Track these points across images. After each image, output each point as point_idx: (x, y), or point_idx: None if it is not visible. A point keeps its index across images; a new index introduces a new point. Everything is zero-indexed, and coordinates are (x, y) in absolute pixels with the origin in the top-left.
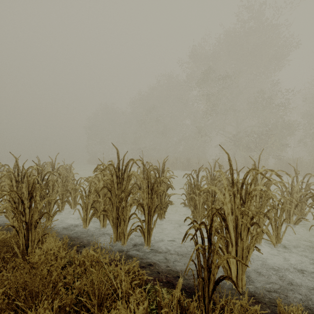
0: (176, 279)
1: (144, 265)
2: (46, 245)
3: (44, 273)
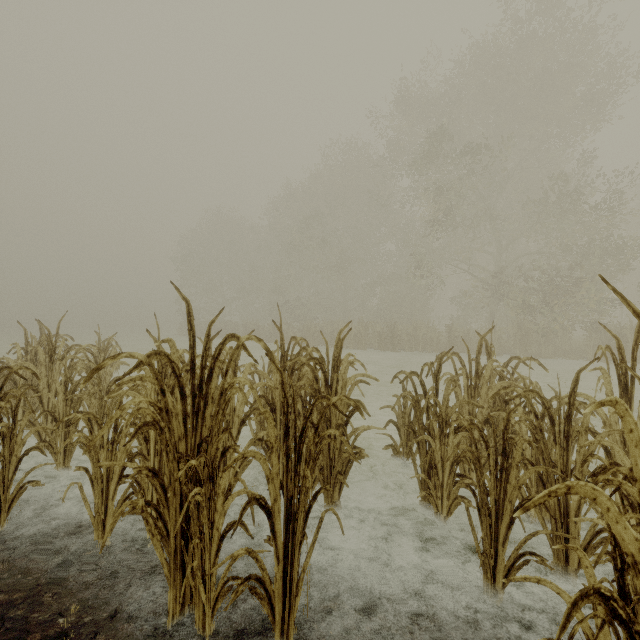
0: None
1: None
2: None
3: None
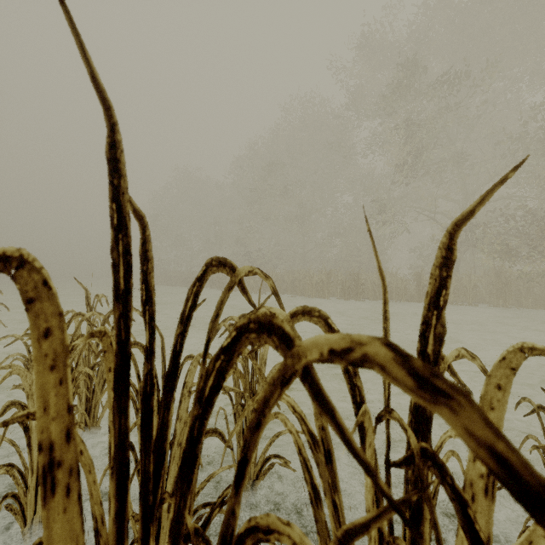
0: None
1: None
2: None
3: None
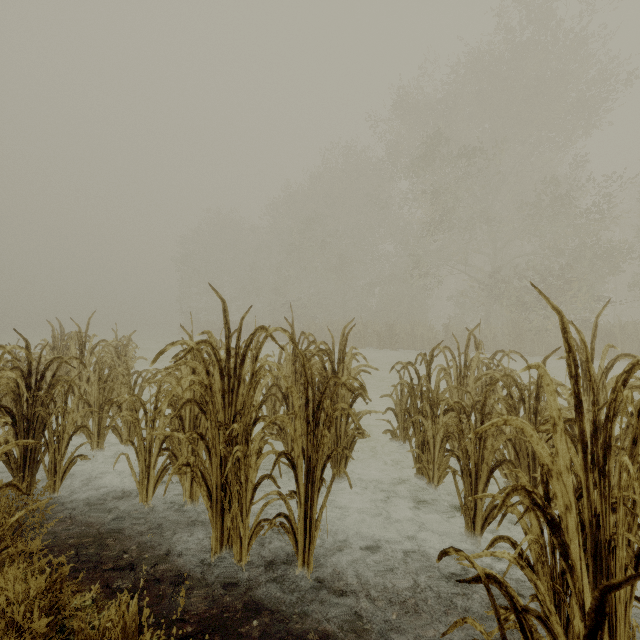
0: None
1: None
2: None
3: None
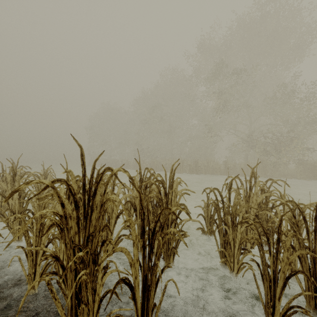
0: None
1: None
2: None
3: None
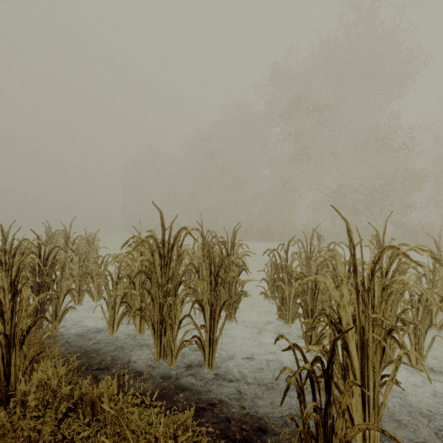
0: (258, 434)
1: (204, 404)
2: (37, 375)
3: (22, 437)
